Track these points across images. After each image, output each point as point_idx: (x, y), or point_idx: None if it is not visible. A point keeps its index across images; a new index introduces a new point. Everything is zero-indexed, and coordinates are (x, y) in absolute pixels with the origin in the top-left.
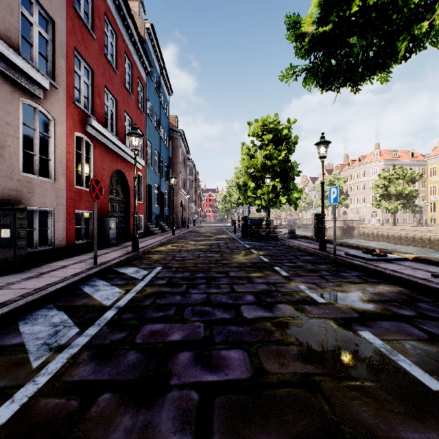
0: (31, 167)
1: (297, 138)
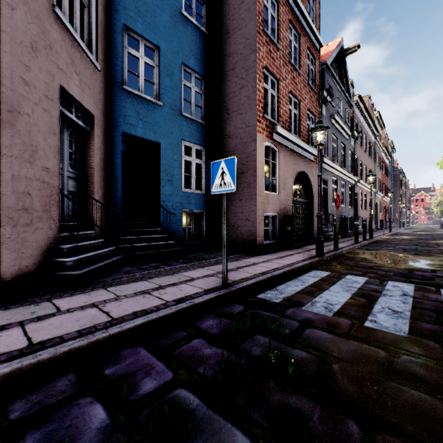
0: None
1: None
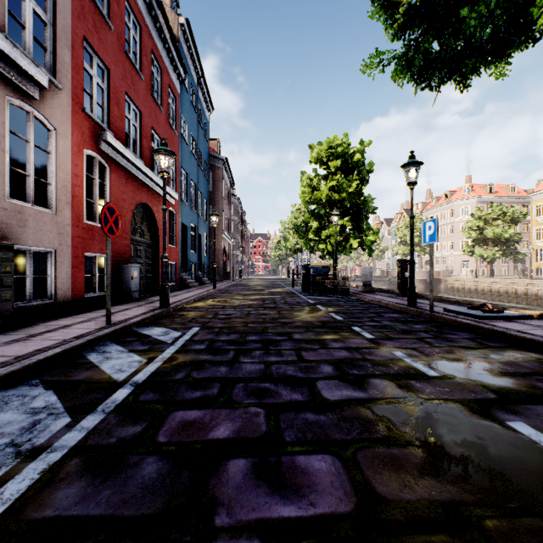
0: (25, 195)
1: (372, 166)
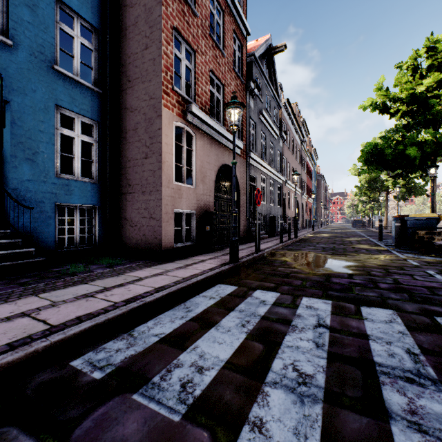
0: None
1: None
